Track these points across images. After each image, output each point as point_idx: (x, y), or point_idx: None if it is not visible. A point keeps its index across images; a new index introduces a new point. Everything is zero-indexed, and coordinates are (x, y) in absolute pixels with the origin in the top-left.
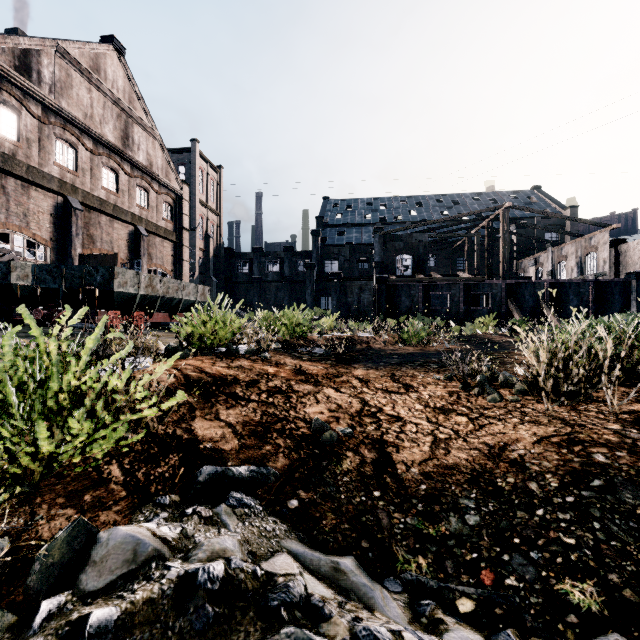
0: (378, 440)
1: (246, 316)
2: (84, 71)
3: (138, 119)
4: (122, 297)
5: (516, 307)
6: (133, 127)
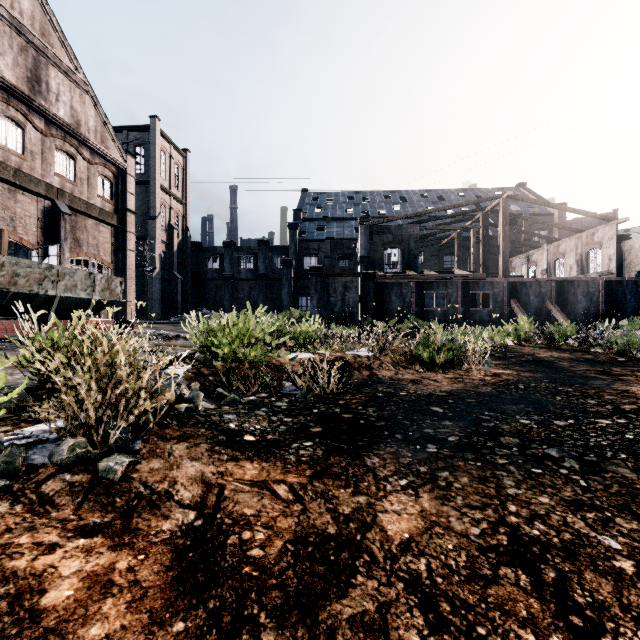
0: None
1: None
2: None
3: (56, 60)
4: None
5: (521, 308)
6: (48, 69)
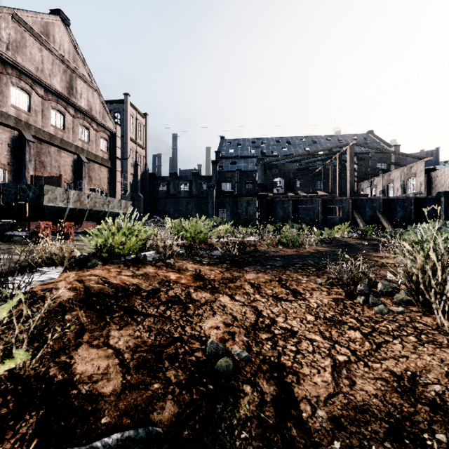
0: (276, 365)
1: (151, 228)
2: (36, 35)
3: (80, 74)
4: (52, 210)
5: (359, 216)
6: (76, 80)
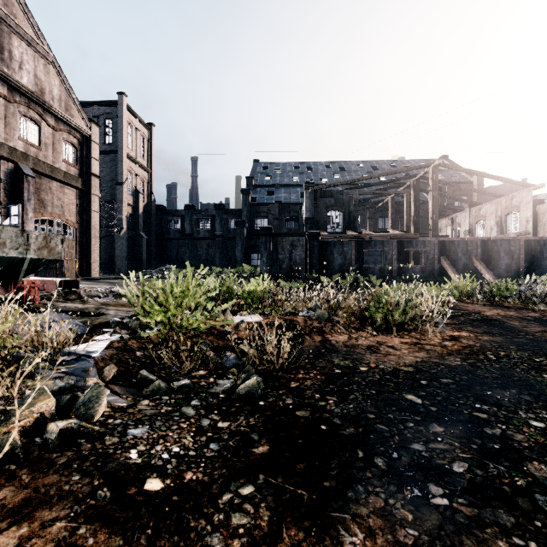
0: None
1: None
2: None
3: (19, 30)
4: None
5: (450, 265)
6: (11, 38)
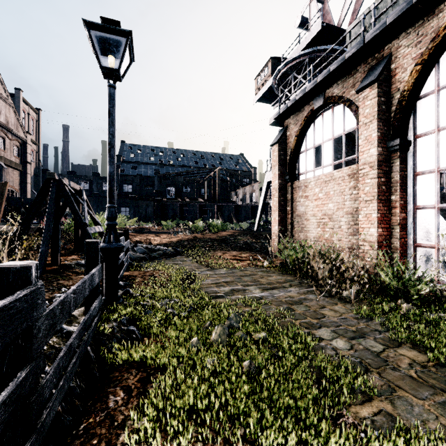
0: (150, 242)
1: None
2: None
3: (1, 95)
4: None
5: (221, 216)
6: None
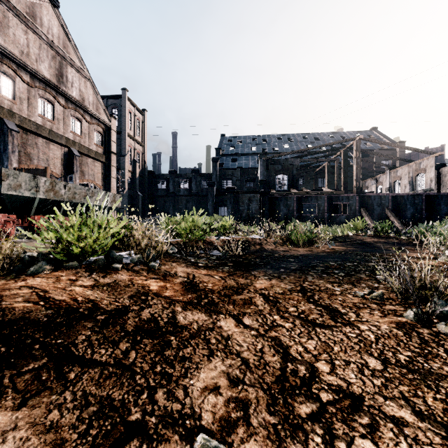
0: None
1: (124, 218)
2: (20, 15)
3: (71, 62)
4: (16, 200)
5: (367, 214)
6: (67, 68)
